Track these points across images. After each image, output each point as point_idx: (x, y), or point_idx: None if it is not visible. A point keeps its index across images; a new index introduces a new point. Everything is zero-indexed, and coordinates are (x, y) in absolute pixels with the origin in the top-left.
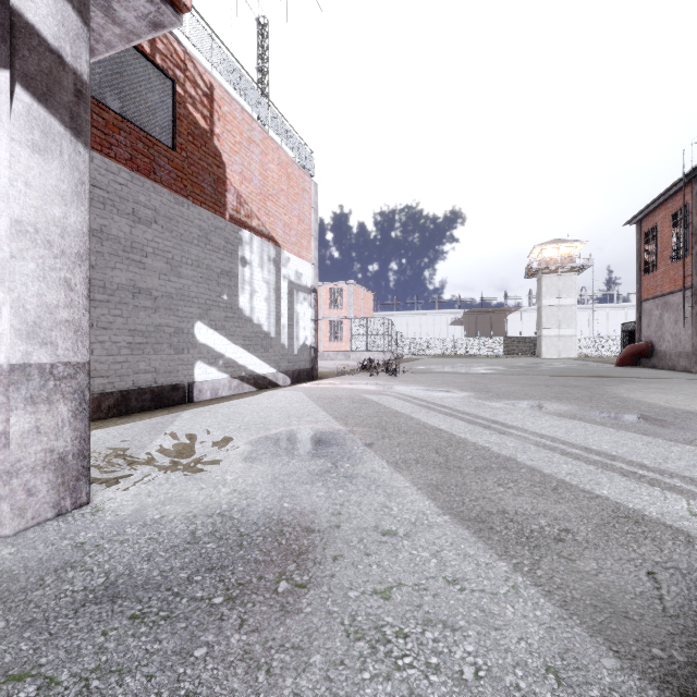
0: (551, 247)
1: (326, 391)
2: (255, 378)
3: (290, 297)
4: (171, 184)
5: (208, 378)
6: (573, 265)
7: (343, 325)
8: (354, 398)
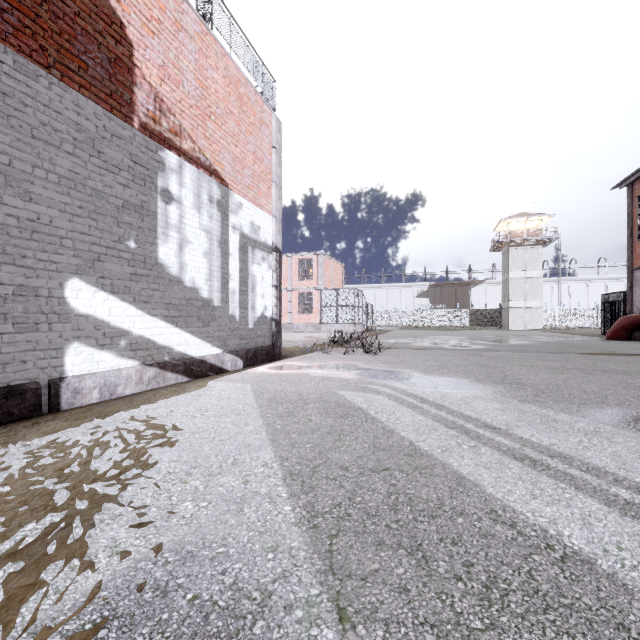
0: (517, 221)
1: (285, 383)
2: (186, 363)
3: (242, 255)
4: (6, 33)
5: (96, 369)
6: (539, 238)
7: (313, 296)
8: (327, 399)
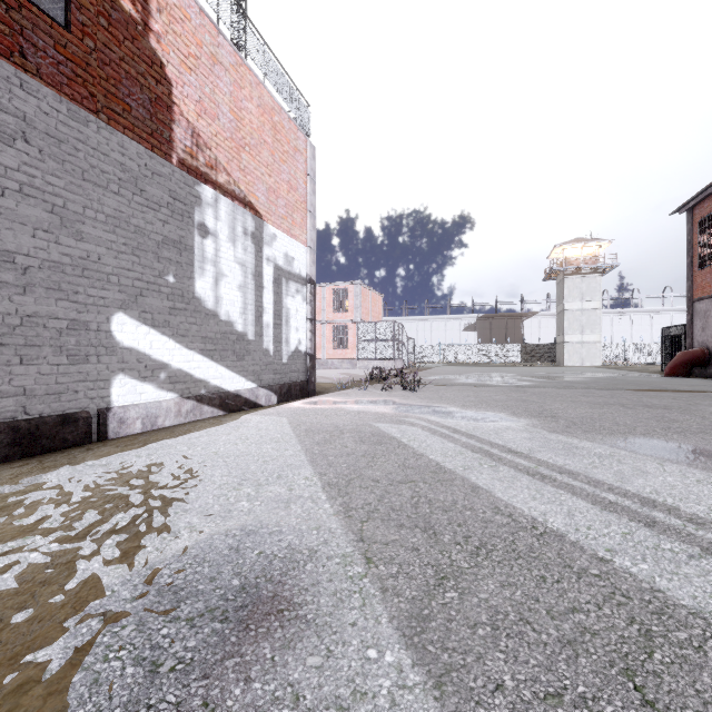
0: (573, 247)
1: (321, 416)
2: (222, 397)
3: (276, 287)
4: (61, 84)
5: (139, 400)
6: (598, 265)
7: (349, 329)
8: (362, 430)
